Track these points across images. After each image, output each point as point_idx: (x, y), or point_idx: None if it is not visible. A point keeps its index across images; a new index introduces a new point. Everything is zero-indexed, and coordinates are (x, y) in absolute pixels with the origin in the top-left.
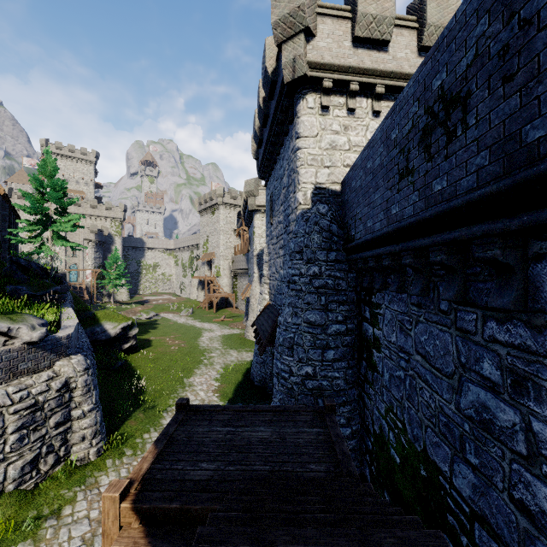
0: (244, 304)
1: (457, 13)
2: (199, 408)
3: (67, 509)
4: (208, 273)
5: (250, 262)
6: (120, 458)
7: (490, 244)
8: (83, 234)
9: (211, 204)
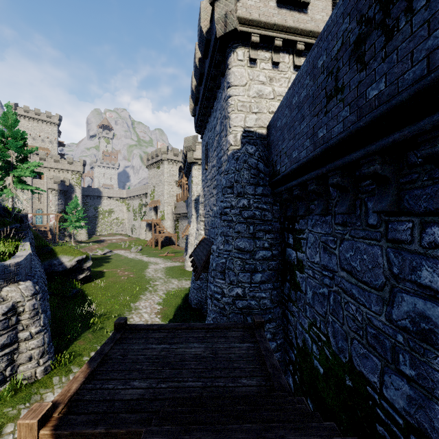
0: (184, 242)
1: None
2: (137, 327)
3: (9, 427)
4: (154, 217)
5: (189, 207)
6: (66, 375)
7: None
8: (47, 184)
9: (157, 160)
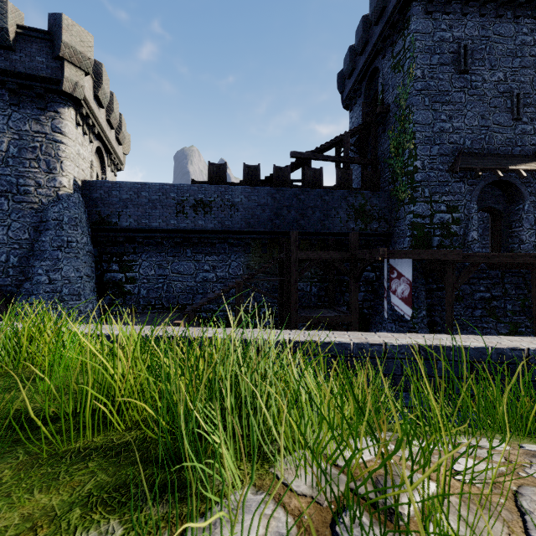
0: None
1: (208, 186)
2: None
3: None
4: None
5: None
6: None
7: (214, 239)
8: None
9: None
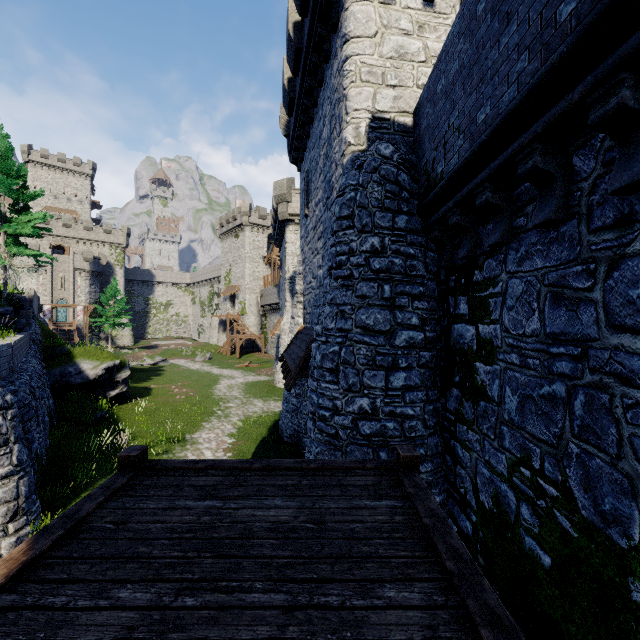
0: (274, 348)
1: None
2: (164, 464)
3: None
4: (231, 311)
5: (282, 291)
6: None
7: None
8: (74, 262)
9: (234, 225)
